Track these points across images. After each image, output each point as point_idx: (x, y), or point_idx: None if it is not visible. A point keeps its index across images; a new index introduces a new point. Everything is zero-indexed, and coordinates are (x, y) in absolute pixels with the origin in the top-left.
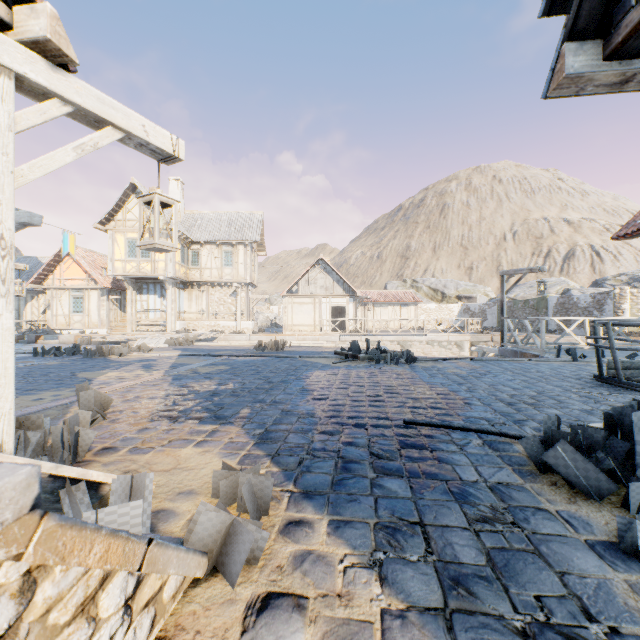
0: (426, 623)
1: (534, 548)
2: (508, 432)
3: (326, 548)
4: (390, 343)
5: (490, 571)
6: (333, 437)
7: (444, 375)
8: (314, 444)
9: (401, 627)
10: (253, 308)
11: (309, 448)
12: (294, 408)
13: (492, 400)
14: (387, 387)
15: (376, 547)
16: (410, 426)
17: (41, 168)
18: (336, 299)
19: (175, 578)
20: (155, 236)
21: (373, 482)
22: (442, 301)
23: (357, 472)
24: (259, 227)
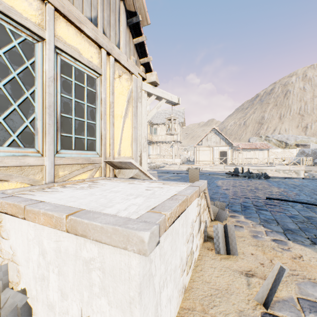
0: (278, 233)
1: (316, 228)
2: (316, 203)
3: (245, 220)
4: (252, 170)
5: (299, 229)
6: (237, 200)
7: (285, 184)
8: (230, 201)
9: (270, 233)
10: (180, 153)
11: (229, 202)
12: (217, 191)
13: (311, 194)
14: (256, 187)
15: (260, 222)
16: (269, 199)
17: (150, 115)
18: (221, 148)
19: (209, 217)
20: (172, 130)
21: (256, 211)
22: (285, 147)
23: (249, 208)
24: (183, 115)
